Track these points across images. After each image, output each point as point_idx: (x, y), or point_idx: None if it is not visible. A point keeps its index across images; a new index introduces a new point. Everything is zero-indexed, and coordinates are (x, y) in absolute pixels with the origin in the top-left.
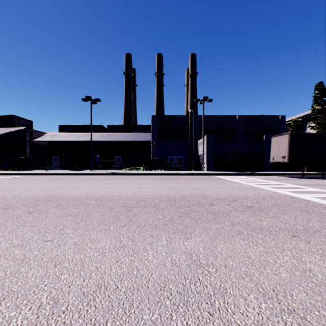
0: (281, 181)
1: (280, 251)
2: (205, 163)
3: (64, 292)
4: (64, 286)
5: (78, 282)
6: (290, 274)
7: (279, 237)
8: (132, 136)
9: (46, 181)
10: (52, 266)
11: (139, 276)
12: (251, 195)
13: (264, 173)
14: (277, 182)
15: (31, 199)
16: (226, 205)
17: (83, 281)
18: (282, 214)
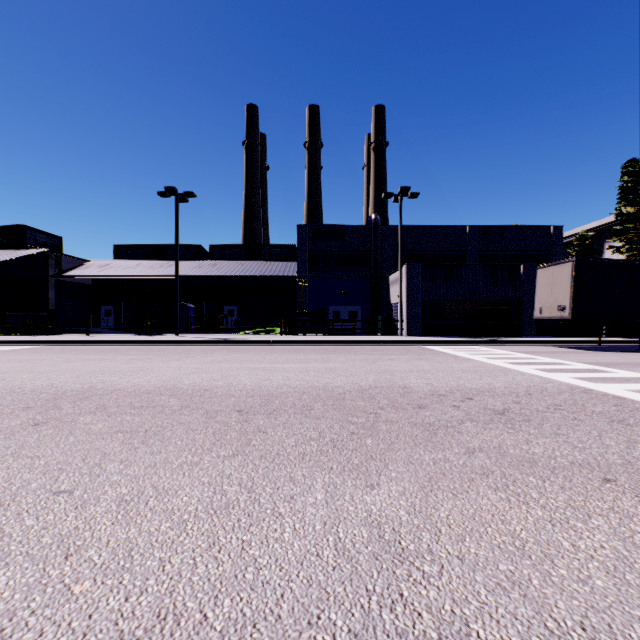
0: (559, 357)
1: (582, 519)
2: (404, 321)
3: (74, 631)
4: (78, 613)
5: (113, 603)
6: (615, 580)
7: (575, 482)
8: (258, 267)
9: (83, 356)
10: (59, 557)
11: (259, 587)
12: (501, 387)
13: (522, 340)
14: (551, 358)
15: (45, 395)
16: (451, 407)
17: (124, 601)
18: (573, 429)
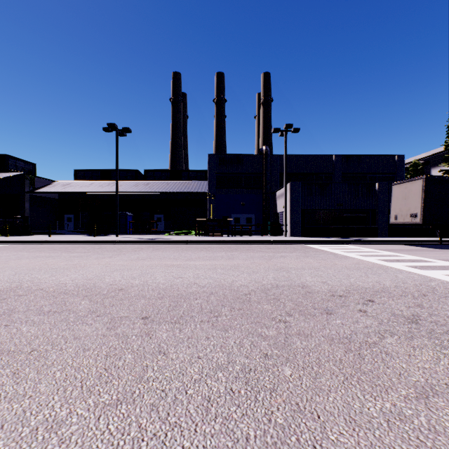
0: (418, 254)
1: None
2: (288, 225)
3: None
4: None
5: None
6: None
7: None
8: (179, 186)
9: (35, 253)
10: None
11: None
12: (391, 286)
13: (381, 240)
14: (412, 255)
15: None
16: (358, 312)
17: None
18: None
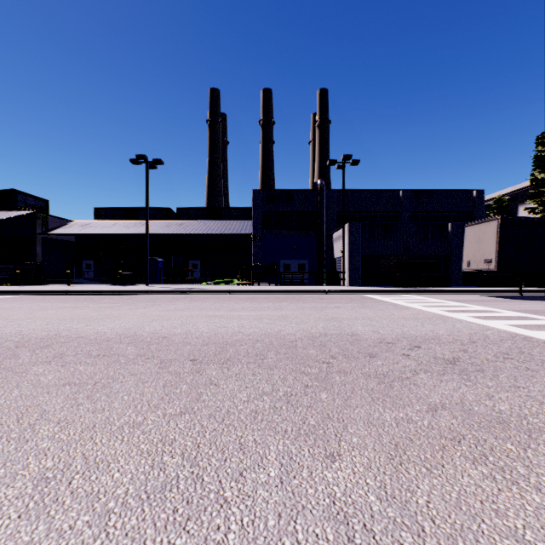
0: (488, 305)
1: None
2: (346, 273)
3: None
4: None
5: None
6: None
7: None
8: (219, 226)
9: (59, 304)
10: None
11: None
12: (444, 334)
13: (452, 290)
14: (481, 306)
15: (9, 342)
16: (401, 356)
17: None
18: (530, 381)
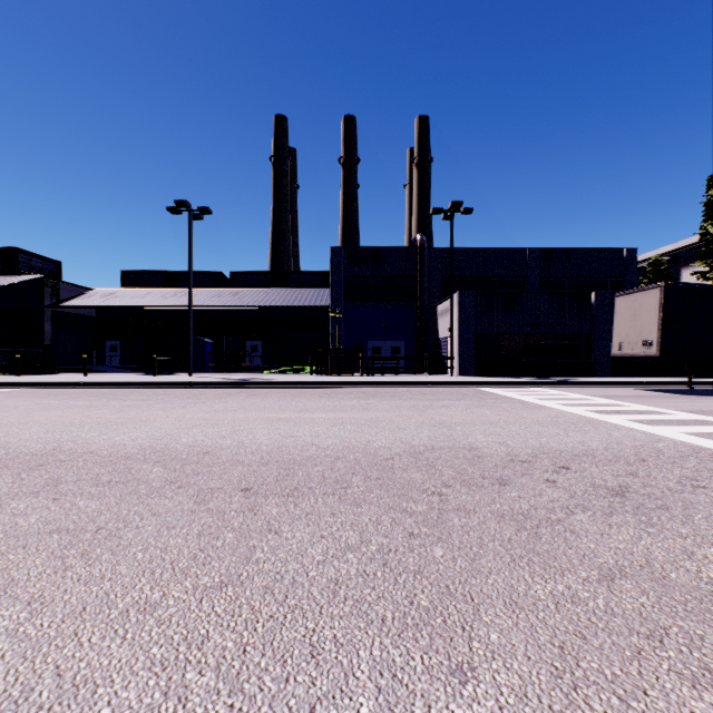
0: (650, 403)
1: None
2: (455, 358)
3: None
4: None
5: None
6: None
7: None
8: (286, 297)
9: (69, 401)
10: None
11: None
12: (599, 448)
13: (597, 381)
14: (641, 404)
15: None
16: (544, 483)
17: None
18: None
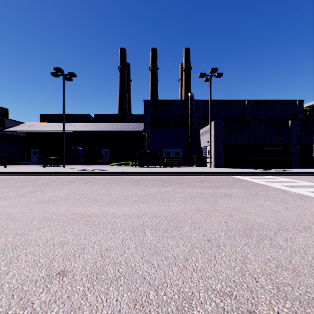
0: None
1: None
2: (212, 157)
3: None
4: None
5: None
6: None
7: None
8: (121, 126)
9: None
10: None
11: None
12: None
13: (303, 171)
14: None
15: None
16: None
17: None
18: None
